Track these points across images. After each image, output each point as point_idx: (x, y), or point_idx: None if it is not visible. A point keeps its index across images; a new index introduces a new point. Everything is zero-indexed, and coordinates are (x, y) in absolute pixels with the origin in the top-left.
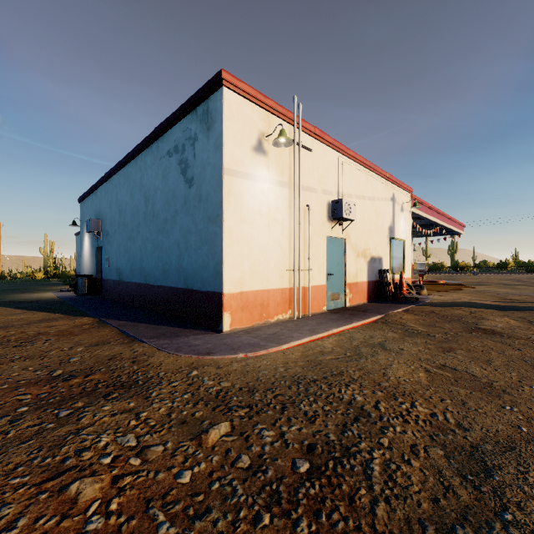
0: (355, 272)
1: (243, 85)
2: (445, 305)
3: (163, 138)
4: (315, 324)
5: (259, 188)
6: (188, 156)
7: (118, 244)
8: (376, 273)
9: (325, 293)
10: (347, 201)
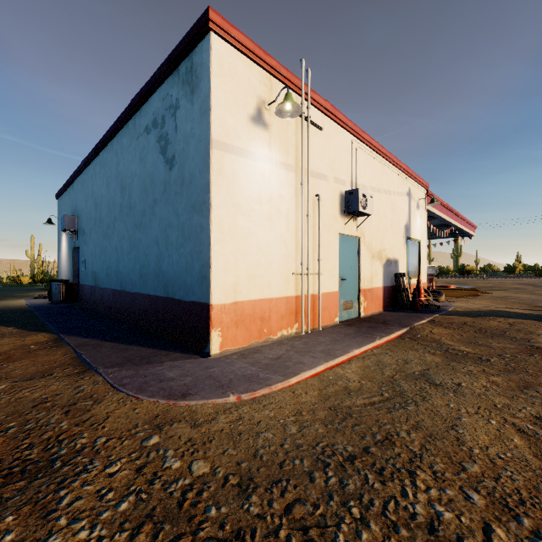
0: (370, 276)
1: (237, 33)
2: (474, 315)
3: (141, 112)
4: (329, 342)
5: (258, 169)
6: (169, 130)
7: (93, 243)
8: (392, 277)
9: (338, 301)
10: (363, 192)
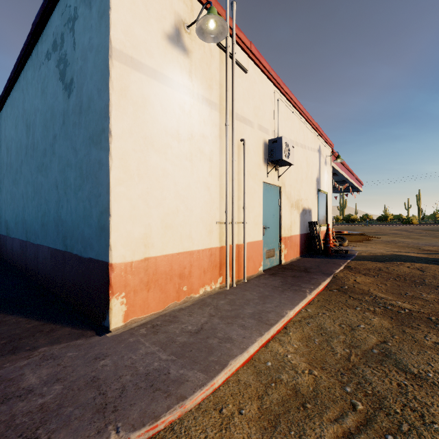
0: (290, 224)
1: None
2: (381, 259)
3: (42, 37)
4: (258, 299)
5: (176, 99)
6: (67, 48)
7: (5, 190)
8: (307, 225)
9: (261, 250)
10: (286, 141)
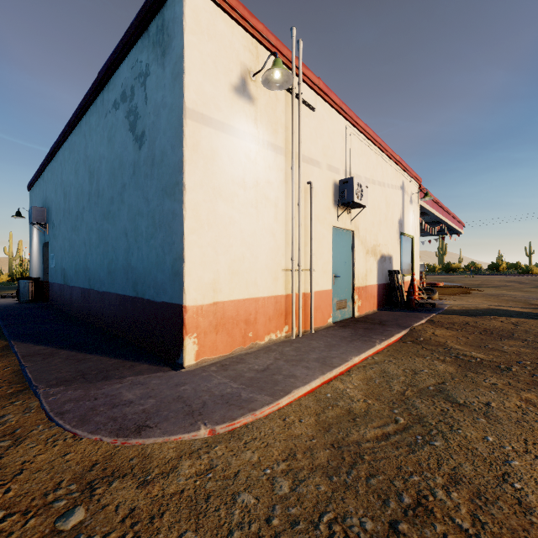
0: (365, 273)
1: None
2: (473, 314)
3: (109, 86)
4: (324, 347)
5: (242, 148)
6: (138, 102)
7: (62, 237)
8: (386, 274)
9: (331, 300)
10: (359, 181)
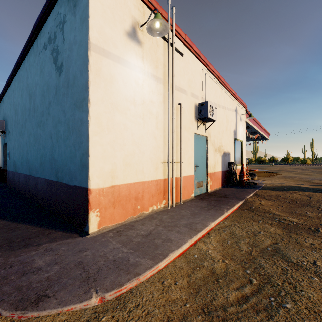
0: (214, 164)
1: None
2: (280, 189)
3: (41, 34)
4: (190, 215)
5: (133, 76)
6: (59, 42)
7: (14, 139)
8: (227, 164)
9: (193, 182)
10: (211, 104)
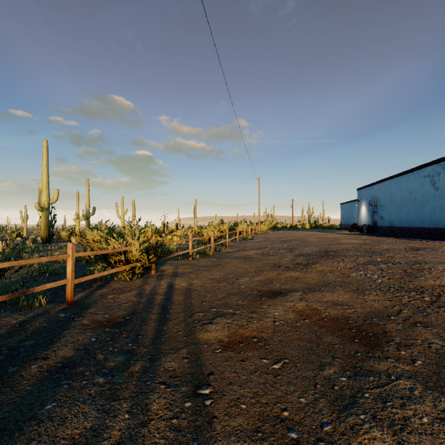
0: None
1: None
2: None
3: (421, 170)
4: None
5: None
6: (435, 179)
7: (389, 210)
8: None
9: None
10: None
